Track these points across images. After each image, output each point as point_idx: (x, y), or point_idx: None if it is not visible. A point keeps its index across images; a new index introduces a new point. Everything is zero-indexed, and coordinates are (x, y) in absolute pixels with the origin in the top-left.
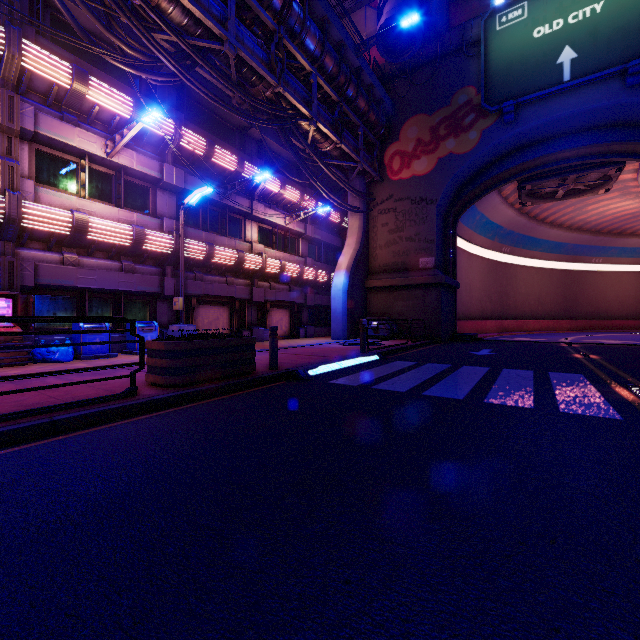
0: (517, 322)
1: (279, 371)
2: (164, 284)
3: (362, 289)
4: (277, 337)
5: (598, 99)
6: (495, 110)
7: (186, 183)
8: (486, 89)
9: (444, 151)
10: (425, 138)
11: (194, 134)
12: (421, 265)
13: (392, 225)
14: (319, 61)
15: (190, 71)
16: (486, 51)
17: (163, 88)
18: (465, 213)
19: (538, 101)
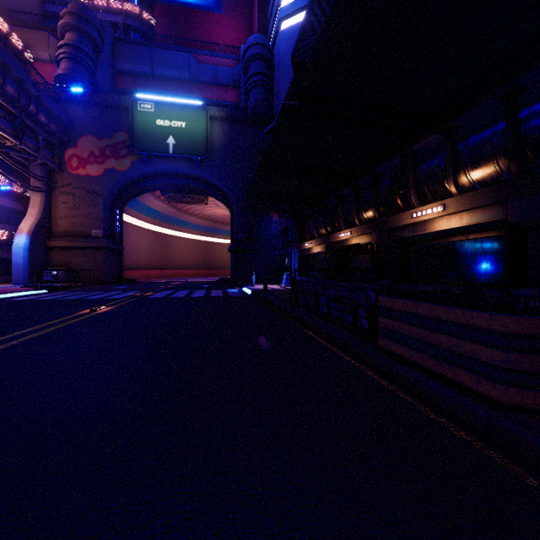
0: (173, 271)
1: None
2: None
3: (44, 247)
4: None
5: (185, 166)
6: (138, 153)
7: None
8: (133, 140)
9: (109, 165)
10: (96, 153)
11: None
12: (93, 234)
13: (71, 204)
14: None
15: None
16: (133, 118)
17: None
18: (131, 202)
19: (160, 157)
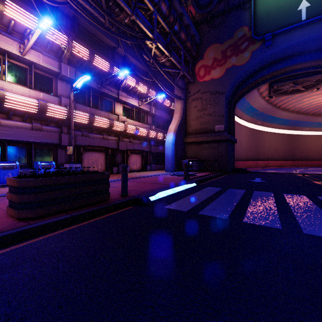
0: (265, 162)
1: (128, 198)
2: (61, 138)
3: (182, 143)
4: (134, 170)
5: None
6: (260, 39)
7: (76, 77)
8: (255, 27)
9: (229, 64)
10: (218, 57)
11: (81, 46)
12: (216, 129)
13: (199, 107)
14: (158, 4)
15: None
16: (255, 5)
17: (62, 17)
18: (239, 101)
19: (285, 33)
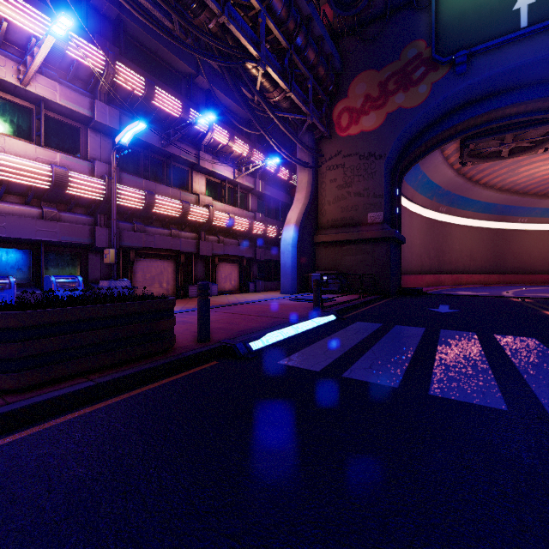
0: (452, 276)
1: (209, 345)
2: (95, 234)
3: (311, 244)
4: (226, 291)
5: None
6: (447, 61)
7: (123, 125)
8: (437, 40)
9: (393, 106)
10: (374, 94)
11: (131, 71)
12: (370, 220)
13: (340, 181)
14: None
15: None
16: (437, 2)
17: (96, 19)
18: (409, 172)
19: (491, 51)
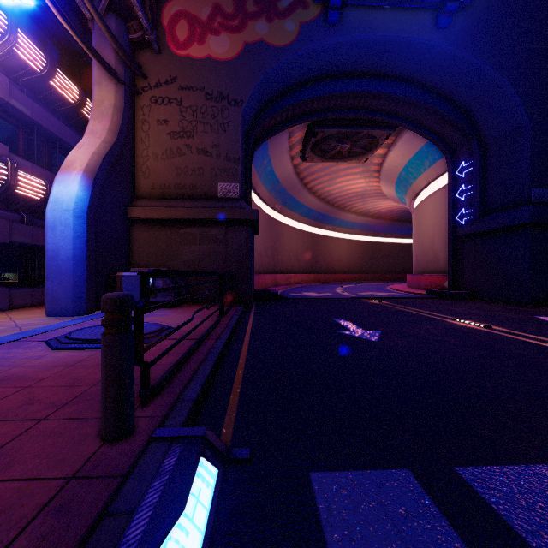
0: (285, 276)
1: None
2: None
3: (122, 220)
4: None
5: (415, 32)
6: None
7: None
8: None
9: (253, 35)
10: (227, 7)
11: None
12: (221, 193)
13: (175, 125)
14: None
15: None
16: None
17: None
18: (258, 150)
19: (361, 11)
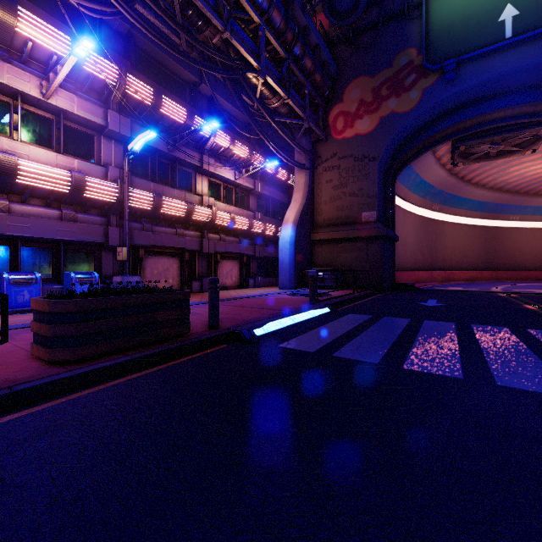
0: (445, 273)
1: (219, 331)
2: (108, 234)
3: (308, 242)
4: (227, 287)
5: (539, 55)
6: (436, 69)
7: (133, 132)
8: (428, 49)
9: (386, 110)
10: (368, 99)
11: (141, 82)
12: (364, 219)
13: (336, 181)
14: (267, 13)
15: (129, 3)
16: (428, 12)
17: (109, 35)
18: (402, 172)
19: (478, 59)
